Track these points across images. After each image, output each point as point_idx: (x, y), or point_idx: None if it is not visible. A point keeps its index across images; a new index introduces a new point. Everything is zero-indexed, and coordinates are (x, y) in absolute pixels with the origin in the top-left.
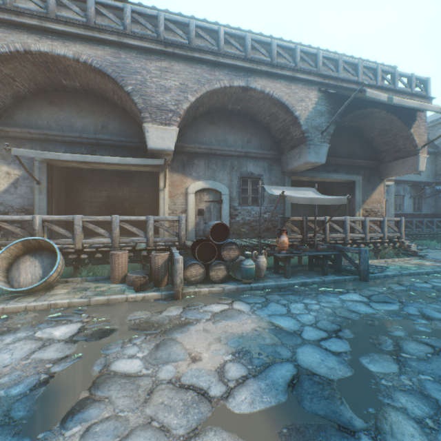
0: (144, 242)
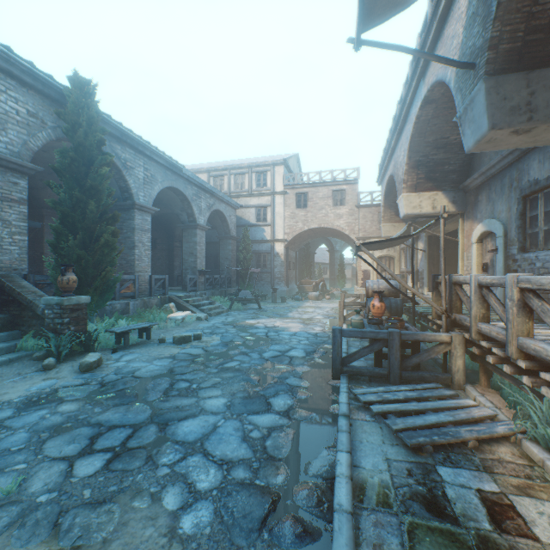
0: None
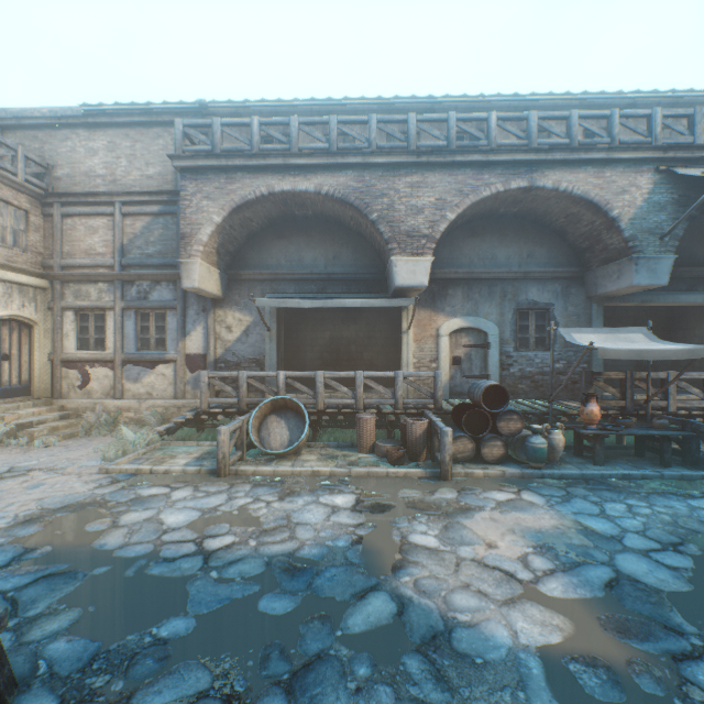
0: (391, 403)
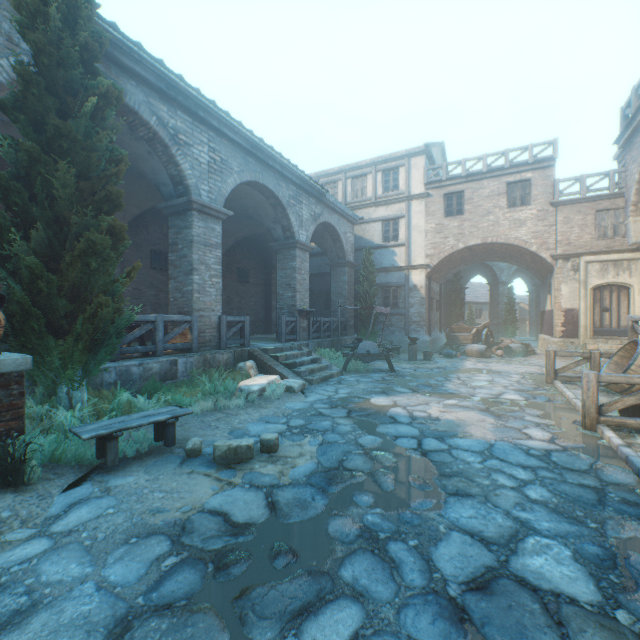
0: None
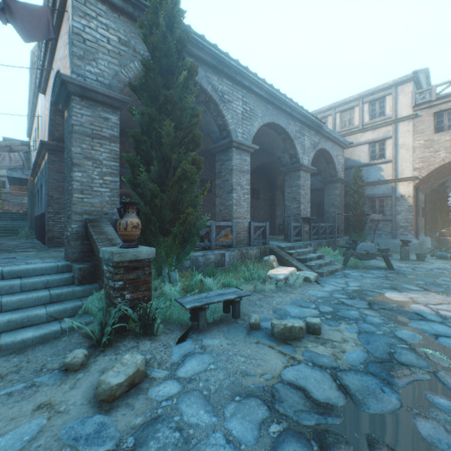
0: None
